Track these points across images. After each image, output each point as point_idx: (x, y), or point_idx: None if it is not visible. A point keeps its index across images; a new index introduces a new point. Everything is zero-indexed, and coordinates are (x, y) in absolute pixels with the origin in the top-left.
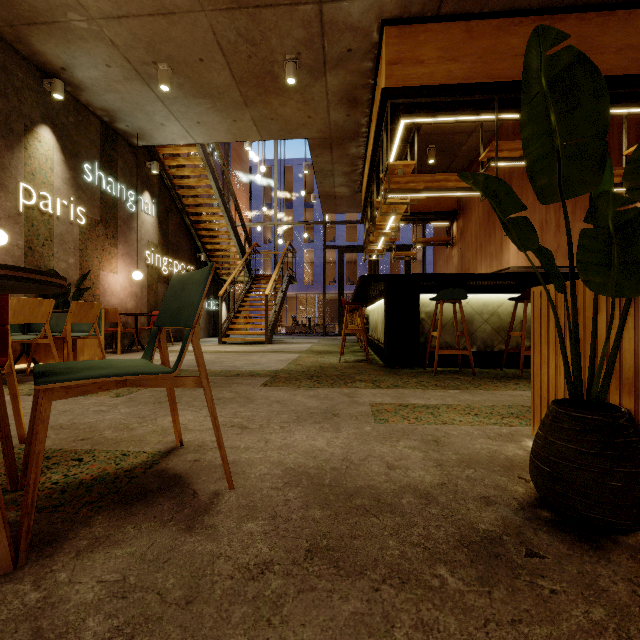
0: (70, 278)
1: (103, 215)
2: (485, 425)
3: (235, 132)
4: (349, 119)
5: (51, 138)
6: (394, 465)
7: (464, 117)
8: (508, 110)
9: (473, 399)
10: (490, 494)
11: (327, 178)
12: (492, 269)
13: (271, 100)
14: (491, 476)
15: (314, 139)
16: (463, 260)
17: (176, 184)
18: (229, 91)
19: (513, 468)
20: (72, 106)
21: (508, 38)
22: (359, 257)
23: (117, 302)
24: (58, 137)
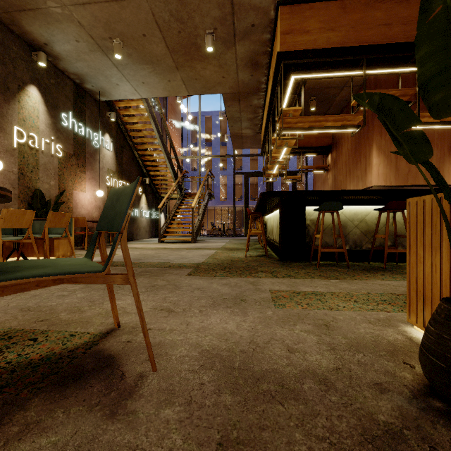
0: (51, 195)
1: (75, 150)
2: (365, 311)
3: (169, 89)
4: (252, 78)
5: (37, 94)
6: (293, 348)
7: (339, 73)
8: (373, 67)
9: (351, 287)
10: (382, 380)
11: (236, 123)
12: (358, 188)
13: (195, 65)
14: (379, 361)
15: (227, 94)
16: (336, 181)
17: (128, 128)
18: (165, 58)
19: (397, 353)
20: (53, 72)
21: (373, 12)
22: (259, 180)
23: (85, 212)
24: (42, 94)
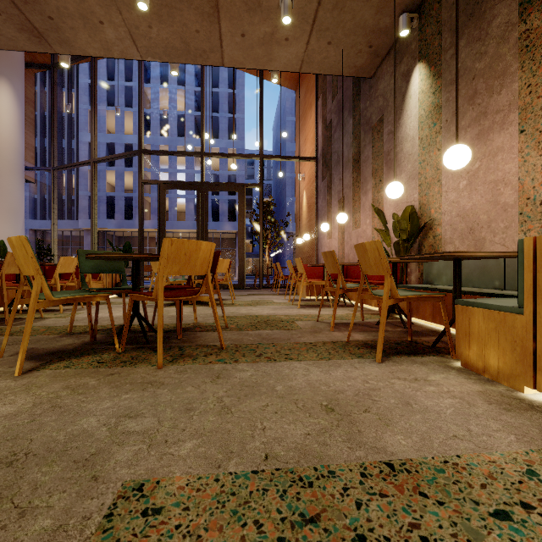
0: None
1: None
2: None
3: None
4: None
5: None
6: None
7: None
8: None
9: None
10: None
11: None
12: None
13: None
14: None
15: None
16: None
17: None
18: None
19: None
20: None
21: None
22: None
23: None
24: None
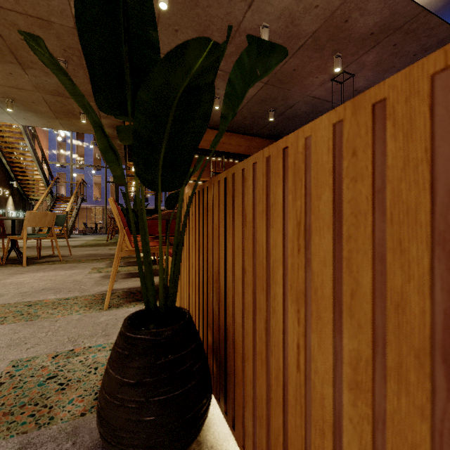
0: None
1: None
2: None
3: (48, 125)
4: (115, 132)
5: None
6: (107, 252)
7: None
8: None
9: None
10: None
11: None
12: None
13: (72, 120)
14: None
15: None
16: None
17: None
18: (48, 113)
19: None
20: None
21: None
22: None
23: None
24: None
